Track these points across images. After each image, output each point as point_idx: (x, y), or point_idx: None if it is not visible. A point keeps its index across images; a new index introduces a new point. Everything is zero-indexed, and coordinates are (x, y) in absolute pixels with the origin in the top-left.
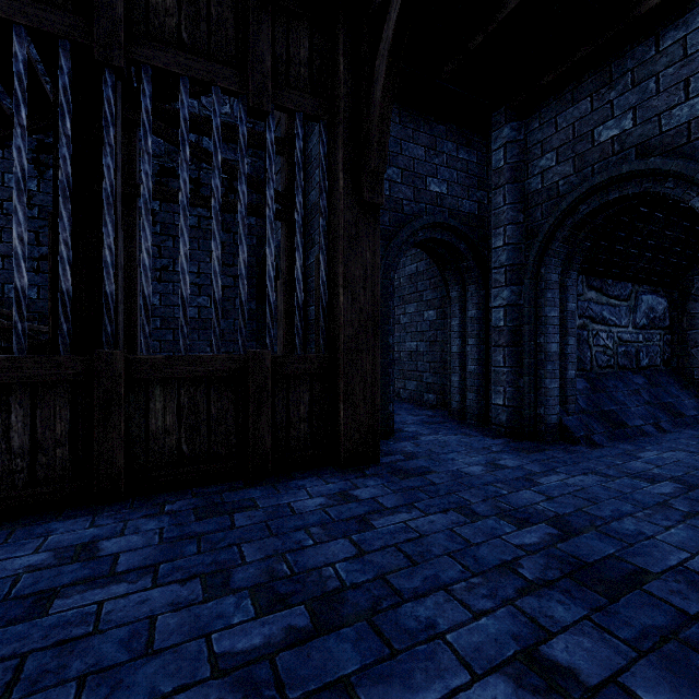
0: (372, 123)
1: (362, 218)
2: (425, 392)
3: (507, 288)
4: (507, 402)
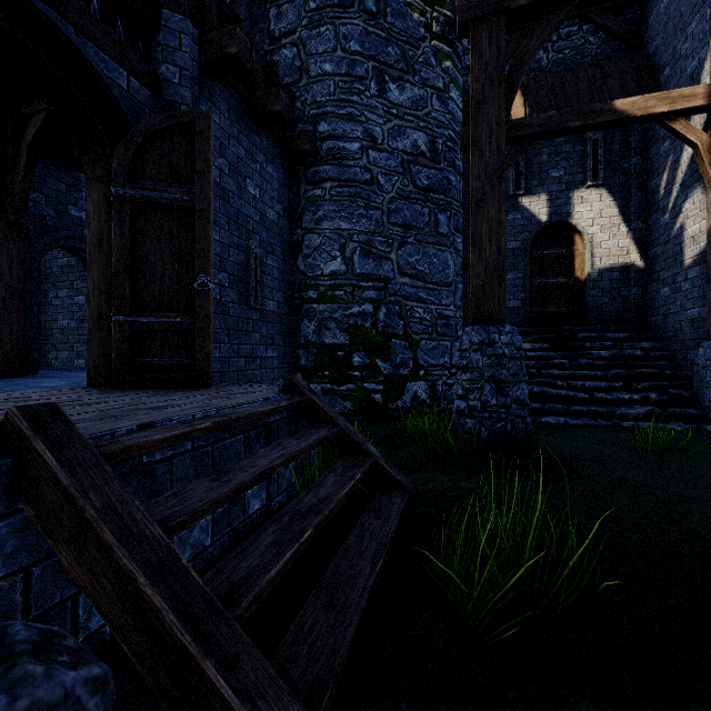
0: (18, 178)
1: (9, 229)
2: (76, 359)
3: None
4: None
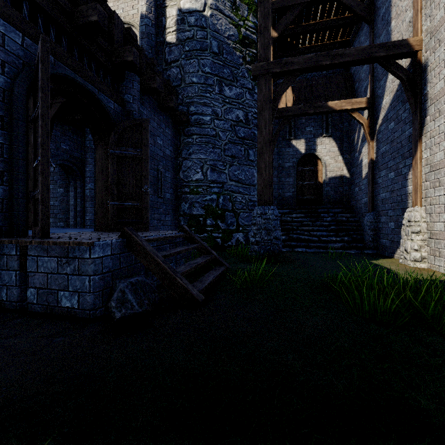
0: None
1: None
2: (58, 222)
3: (90, 184)
4: (90, 218)
